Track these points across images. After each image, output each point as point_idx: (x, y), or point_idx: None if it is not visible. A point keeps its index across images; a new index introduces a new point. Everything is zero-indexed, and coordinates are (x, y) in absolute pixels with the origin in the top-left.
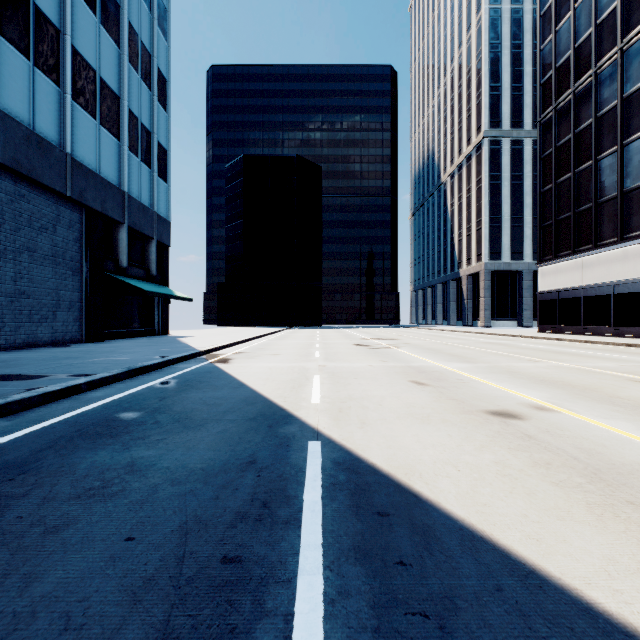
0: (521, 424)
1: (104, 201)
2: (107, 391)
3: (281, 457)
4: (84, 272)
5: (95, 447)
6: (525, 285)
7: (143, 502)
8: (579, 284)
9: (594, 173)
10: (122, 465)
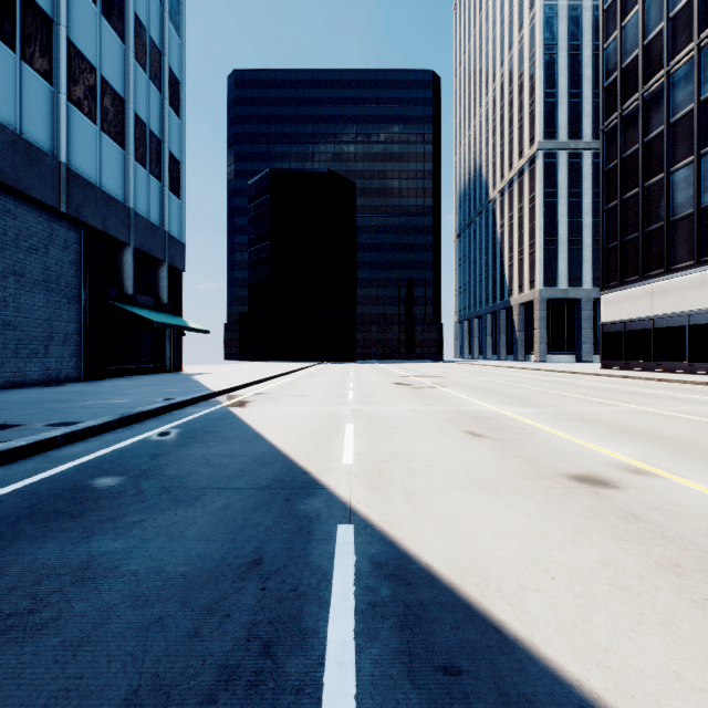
0: (618, 496)
1: (106, 218)
2: (89, 445)
3: (298, 553)
4: (82, 300)
5: (44, 535)
6: (584, 315)
7: (81, 643)
8: (649, 314)
9: (666, 187)
10: (71, 568)
